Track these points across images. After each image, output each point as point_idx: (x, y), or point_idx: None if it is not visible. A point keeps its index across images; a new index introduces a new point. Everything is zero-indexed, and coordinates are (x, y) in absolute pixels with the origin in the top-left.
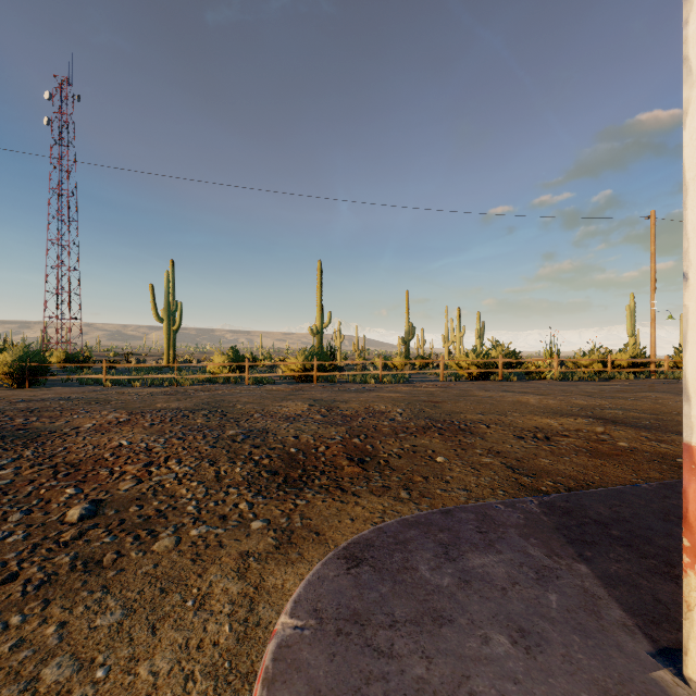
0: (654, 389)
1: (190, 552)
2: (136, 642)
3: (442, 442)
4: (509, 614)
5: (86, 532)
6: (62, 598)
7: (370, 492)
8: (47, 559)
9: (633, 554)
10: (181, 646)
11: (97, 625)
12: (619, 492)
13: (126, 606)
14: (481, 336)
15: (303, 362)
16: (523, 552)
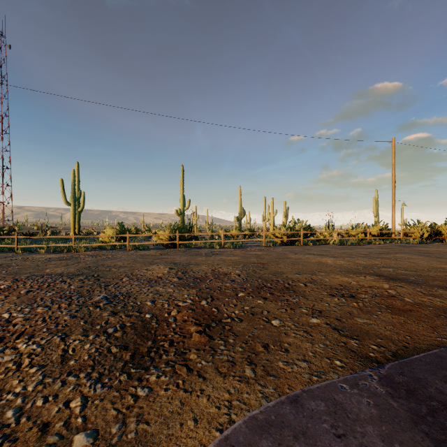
0: (401, 251)
1: None
2: None
3: (273, 302)
4: None
5: None
6: None
7: (215, 369)
8: None
9: None
10: None
11: None
12: (439, 357)
13: None
14: (286, 216)
15: (169, 234)
16: None
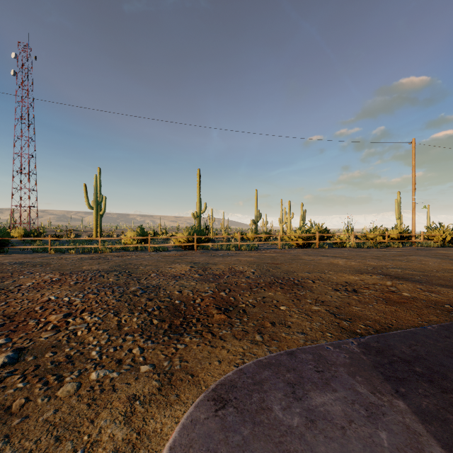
0: (417, 254)
1: (87, 397)
2: None
3: (283, 294)
4: None
5: (4, 379)
6: None
7: (233, 336)
8: None
9: (436, 389)
10: None
11: None
12: (413, 333)
13: None
14: (303, 219)
15: (187, 236)
16: (353, 390)
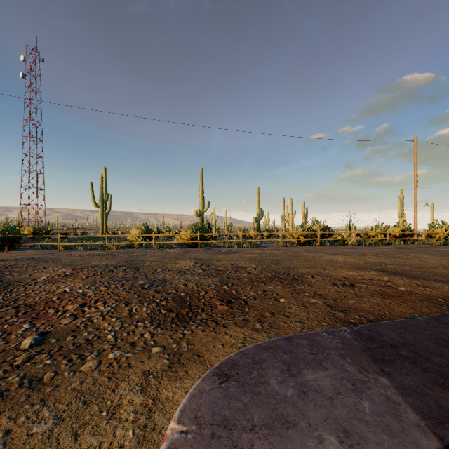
0: (417, 251)
1: (107, 372)
2: (62, 446)
3: (282, 288)
4: (336, 419)
5: (33, 357)
6: (10, 410)
7: (235, 324)
8: (2, 378)
9: (418, 369)
10: (95, 448)
11: (33, 433)
12: (403, 323)
13: (57, 416)
14: (305, 217)
15: (191, 234)
16: (342, 369)
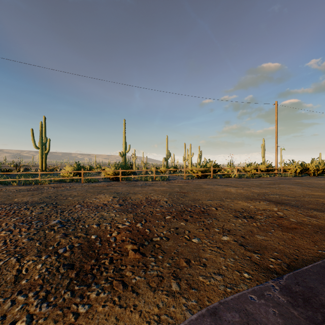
0: (283, 182)
1: None
2: None
3: (193, 223)
4: None
5: None
6: None
7: (147, 284)
8: None
9: None
10: None
11: None
12: (323, 268)
13: None
14: (200, 157)
15: (114, 170)
16: None
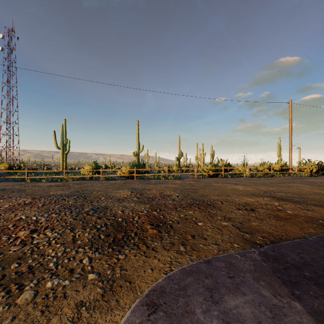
0: (294, 182)
1: (42, 304)
2: None
3: (200, 212)
4: None
5: None
6: None
7: (162, 247)
8: None
9: (323, 291)
10: None
11: None
12: (299, 243)
13: None
14: (213, 156)
15: (129, 169)
16: (258, 293)
